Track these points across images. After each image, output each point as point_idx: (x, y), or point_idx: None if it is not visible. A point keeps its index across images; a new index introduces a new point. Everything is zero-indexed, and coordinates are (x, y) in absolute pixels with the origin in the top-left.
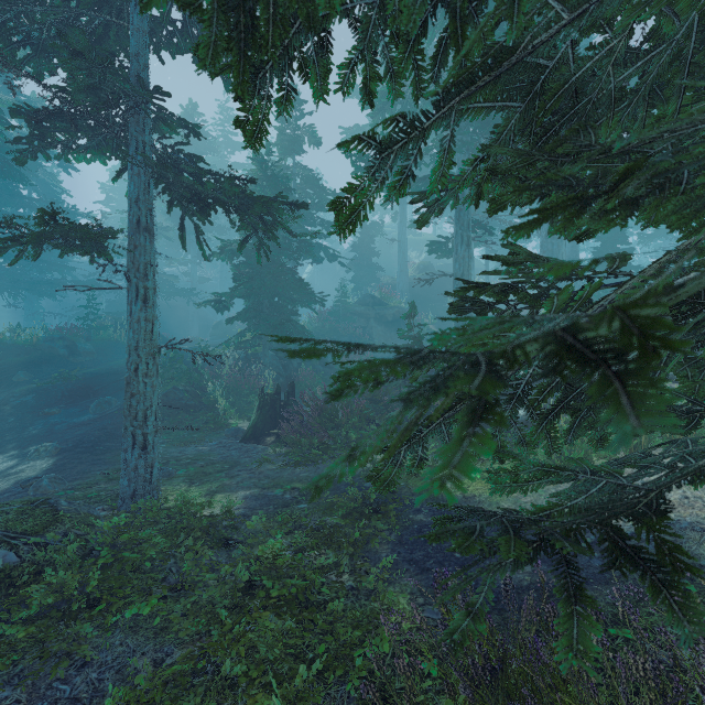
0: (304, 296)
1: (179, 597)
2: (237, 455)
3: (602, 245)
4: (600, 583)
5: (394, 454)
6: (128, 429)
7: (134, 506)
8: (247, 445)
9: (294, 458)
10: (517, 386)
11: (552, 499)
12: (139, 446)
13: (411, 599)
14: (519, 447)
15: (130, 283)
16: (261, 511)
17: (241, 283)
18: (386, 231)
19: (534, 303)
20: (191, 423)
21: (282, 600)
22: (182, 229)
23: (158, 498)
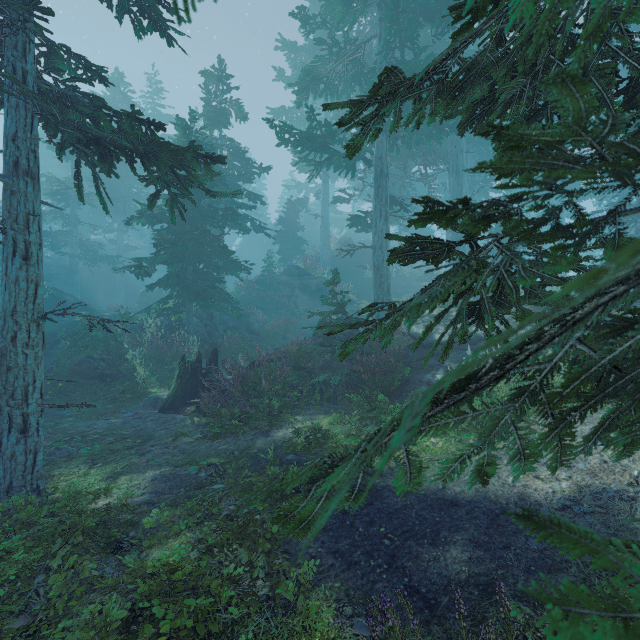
0: (230, 264)
1: (38, 637)
2: (152, 427)
3: (496, 226)
4: (543, 571)
5: (317, 484)
6: (2, 409)
7: (3, 505)
8: (165, 416)
9: (213, 430)
10: (535, 371)
11: None
12: (17, 429)
13: (337, 610)
14: (513, 464)
15: (6, 236)
16: (163, 503)
17: (162, 248)
18: (310, 208)
19: (530, 238)
20: (106, 393)
21: (173, 638)
22: (77, 178)
23: (44, 488)
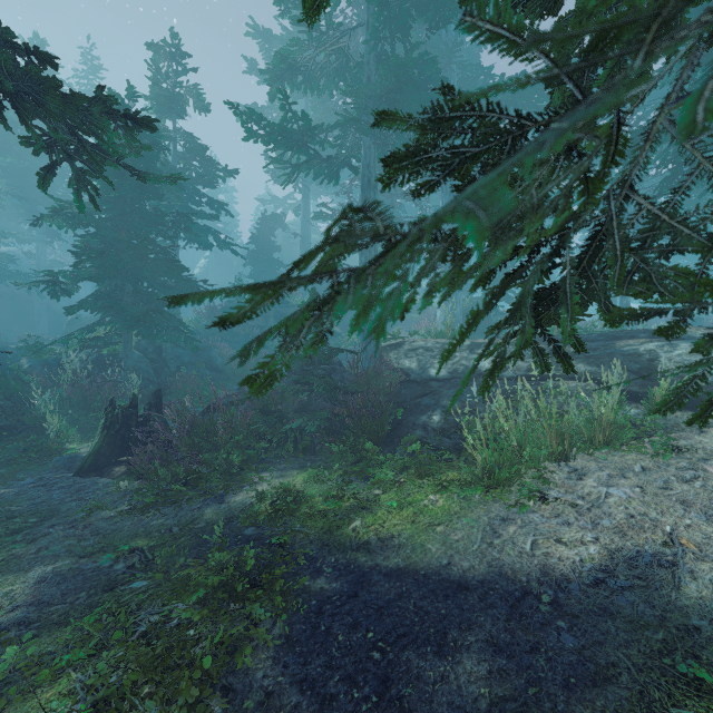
0: (184, 285)
1: None
2: (60, 499)
3: None
4: (586, 684)
5: None
6: None
7: None
8: (82, 481)
9: (146, 499)
10: None
11: (487, 532)
12: None
13: None
14: None
15: None
16: (29, 633)
17: (86, 259)
18: (288, 226)
19: None
20: None
21: None
22: None
23: None
